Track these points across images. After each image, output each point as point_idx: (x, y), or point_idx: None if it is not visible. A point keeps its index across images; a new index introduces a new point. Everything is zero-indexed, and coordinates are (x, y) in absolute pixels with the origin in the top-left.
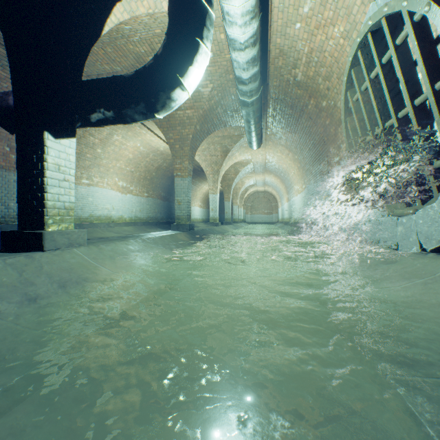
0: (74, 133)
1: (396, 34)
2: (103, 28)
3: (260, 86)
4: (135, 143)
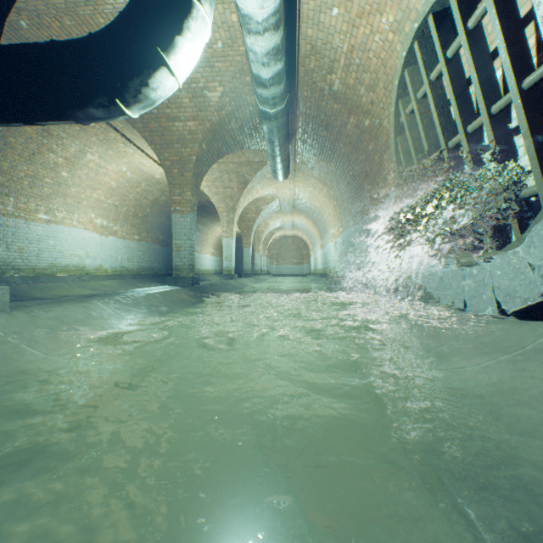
0: None
1: (468, 13)
2: None
3: (286, 92)
4: (119, 166)
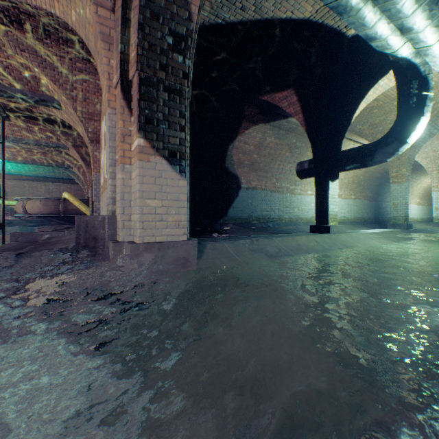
0: (337, 178)
1: None
2: (351, 119)
3: None
4: None
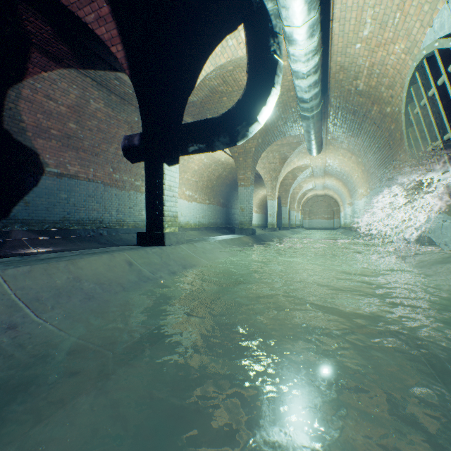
0: (178, 162)
1: (448, 62)
2: (196, 82)
3: (320, 101)
4: (200, 156)
